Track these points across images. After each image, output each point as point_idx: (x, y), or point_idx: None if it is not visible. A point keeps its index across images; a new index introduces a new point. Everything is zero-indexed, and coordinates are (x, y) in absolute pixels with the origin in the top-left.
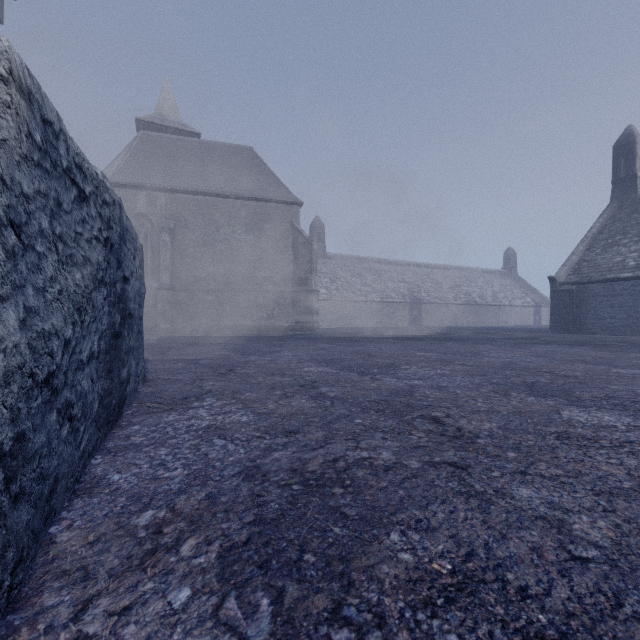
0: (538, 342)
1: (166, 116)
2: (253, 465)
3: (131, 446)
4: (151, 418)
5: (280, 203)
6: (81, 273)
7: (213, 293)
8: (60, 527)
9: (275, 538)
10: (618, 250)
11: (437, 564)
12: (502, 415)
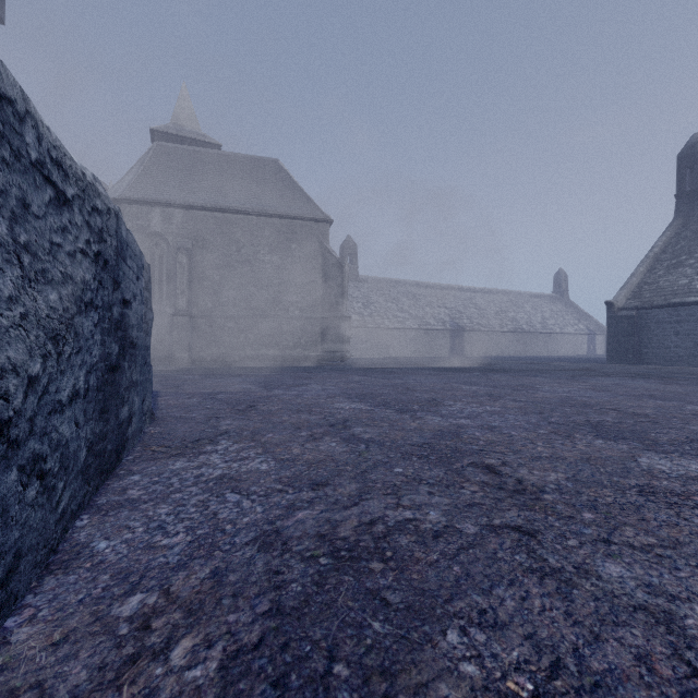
0: (596, 374)
1: (183, 126)
2: (272, 529)
3: (126, 502)
4: (155, 465)
5: (308, 220)
6: (58, 293)
7: (234, 320)
8: (20, 619)
9: (296, 638)
10: (683, 271)
11: (513, 682)
12: (569, 463)
